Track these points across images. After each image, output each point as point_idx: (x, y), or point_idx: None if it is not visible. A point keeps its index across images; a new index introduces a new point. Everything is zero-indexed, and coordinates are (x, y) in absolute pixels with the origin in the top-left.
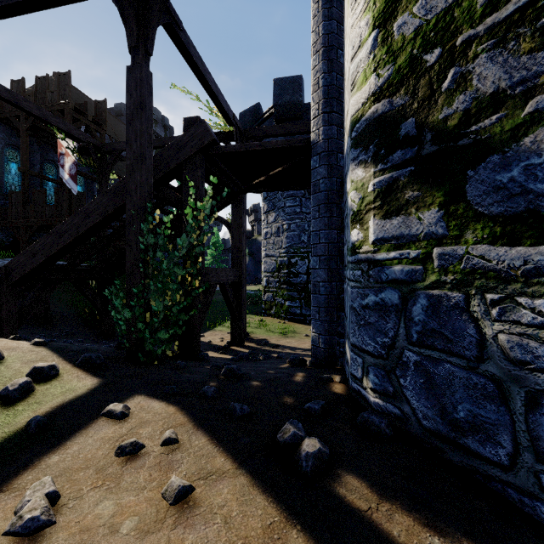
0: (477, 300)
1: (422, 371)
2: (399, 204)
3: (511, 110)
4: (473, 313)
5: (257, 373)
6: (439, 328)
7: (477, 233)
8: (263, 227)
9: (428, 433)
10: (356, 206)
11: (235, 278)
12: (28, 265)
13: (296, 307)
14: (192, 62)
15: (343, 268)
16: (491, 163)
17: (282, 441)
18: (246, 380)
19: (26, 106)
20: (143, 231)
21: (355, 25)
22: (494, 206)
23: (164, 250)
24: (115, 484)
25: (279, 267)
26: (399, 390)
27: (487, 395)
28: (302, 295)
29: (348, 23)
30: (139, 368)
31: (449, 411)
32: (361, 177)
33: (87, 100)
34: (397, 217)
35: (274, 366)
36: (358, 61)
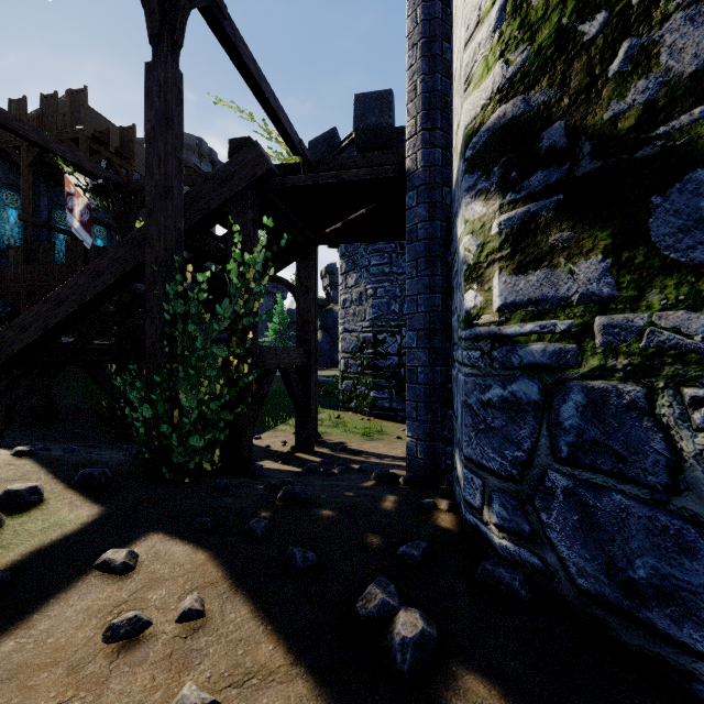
0: (667, 397)
1: (577, 504)
2: (539, 251)
3: None
4: (661, 417)
5: (330, 496)
6: (603, 439)
7: (667, 292)
8: (341, 292)
9: (586, 597)
10: (472, 258)
11: (302, 360)
12: (17, 343)
13: (384, 399)
14: (242, 64)
15: (451, 347)
16: (692, 183)
17: (364, 614)
18: (314, 507)
19: (20, 128)
20: (168, 295)
21: None
22: (697, 249)
23: (198, 321)
24: (93, 697)
25: (361, 345)
26: (539, 530)
27: (685, 546)
28: (392, 383)
29: None
30: (162, 489)
31: (620, 567)
32: (480, 214)
33: (112, 128)
34: (536, 270)
35: (355, 485)
36: (475, 46)
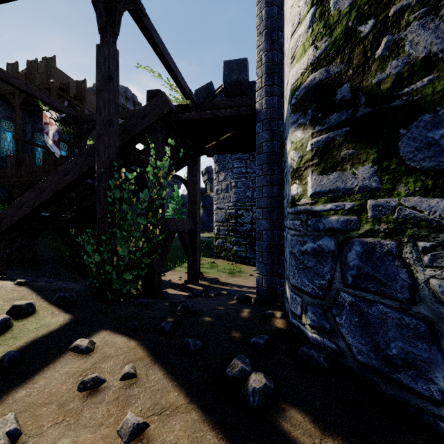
0: (409, 247)
1: (357, 311)
2: (335, 161)
3: (442, 71)
4: (406, 259)
5: (209, 309)
6: (372, 272)
7: (409, 186)
8: (215, 184)
9: (363, 366)
10: (296, 164)
11: (191, 227)
12: (15, 216)
13: (242, 251)
14: (154, 44)
15: (283, 218)
16: (423, 122)
17: (231, 376)
18: (200, 316)
19: (16, 83)
20: (110, 187)
21: (295, 5)
22: (426, 161)
23: (129, 203)
24: (74, 421)
25: (228, 218)
26: (335, 327)
27: (419, 335)
28: (247, 241)
29: (288, 5)
30: (107, 305)
31: (382, 348)
32: (300, 138)
33: (71, 81)
34: (333, 172)
35: (224, 303)
36: (297, 36)
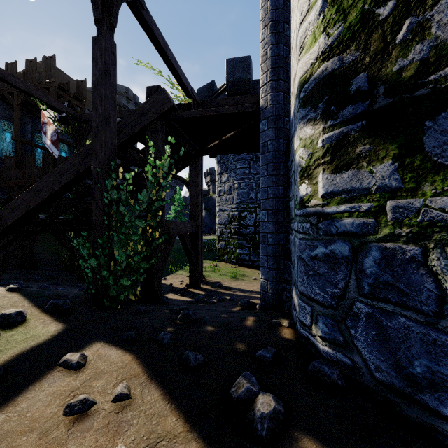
0: (436, 254)
1: (375, 324)
2: (349, 158)
3: None
4: (432, 267)
5: (212, 317)
6: (392, 281)
7: (436, 185)
8: (218, 186)
9: (381, 385)
10: (305, 163)
11: (193, 229)
12: (10, 218)
13: (245, 254)
14: (154, 39)
15: (290, 220)
16: None
17: (236, 397)
18: (201, 325)
19: (12, 80)
20: (107, 187)
21: None
22: None
23: (126, 204)
24: None
25: (231, 220)
26: (349, 340)
27: None
28: (250, 244)
29: None
30: (103, 313)
31: (404, 366)
32: (310, 134)
33: (71, 81)
34: (347, 171)
35: (227, 310)
36: (306, 25)
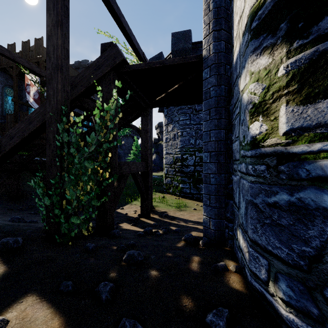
0: None
1: None
2: None
3: None
4: None
5: (157, 257)
6: None
7: None
8: (165, 134)
9: None
10: (258, 98)
11: (144, 169)
12: None
13: (186, 188)
14: (109, 5)
15: (231, 162)
16: None
17: None
18: (146, 268)
19: None
20: (59, 130)
21: None
22: None
23: (76, 146)
24: None
25: (175, 161)
26: None
27: None
28: (190, 180)
29: None
30: (52, 251)
31: None
32: (266, 64)
33: None
34: (326, 99)
35: (172, 245)
36: None
